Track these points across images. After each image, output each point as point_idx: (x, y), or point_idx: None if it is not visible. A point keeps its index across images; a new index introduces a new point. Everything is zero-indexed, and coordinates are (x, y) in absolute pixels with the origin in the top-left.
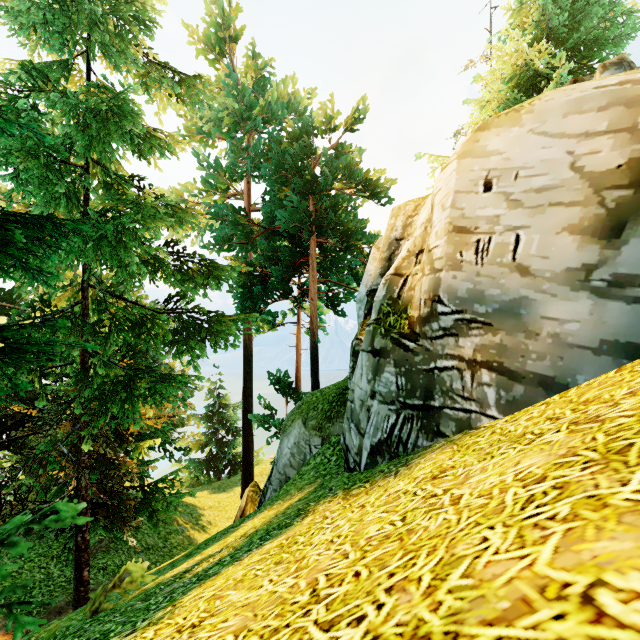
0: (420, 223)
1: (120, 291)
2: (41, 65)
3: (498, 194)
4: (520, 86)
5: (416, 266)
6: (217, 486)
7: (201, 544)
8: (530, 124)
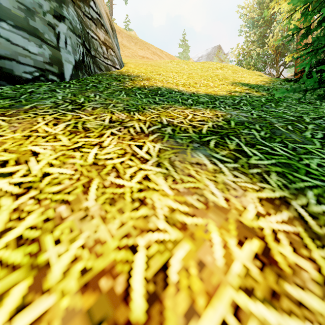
0: None
1: None
2: None
3: None
4: None
5: None
6: None
7: None
8: None
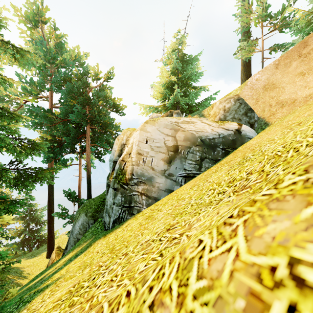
0: (131, 143)
1: None
2: None
3: (149, 145)
4: (169, 85)
5: (129, 158)
6: (30, 255)
7: (38, 275)
8: (157, 126)
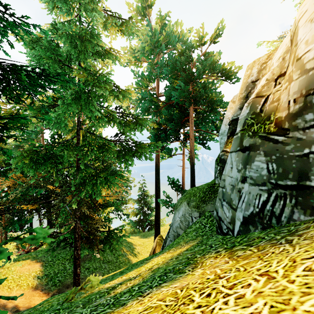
0: (277, 58)
1: (93, 131)
2: (59, 23)
3: None
4: None
5: (276, 87)
6: (143, 235)
7: (129, 266)
8: None
